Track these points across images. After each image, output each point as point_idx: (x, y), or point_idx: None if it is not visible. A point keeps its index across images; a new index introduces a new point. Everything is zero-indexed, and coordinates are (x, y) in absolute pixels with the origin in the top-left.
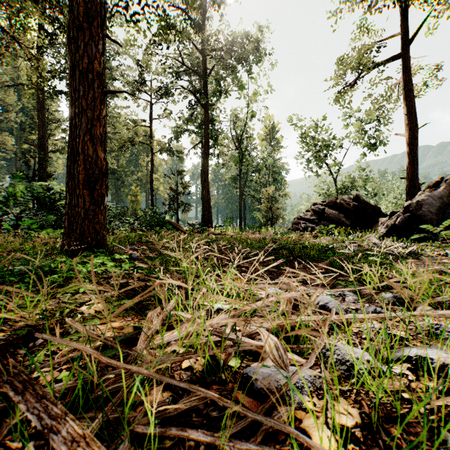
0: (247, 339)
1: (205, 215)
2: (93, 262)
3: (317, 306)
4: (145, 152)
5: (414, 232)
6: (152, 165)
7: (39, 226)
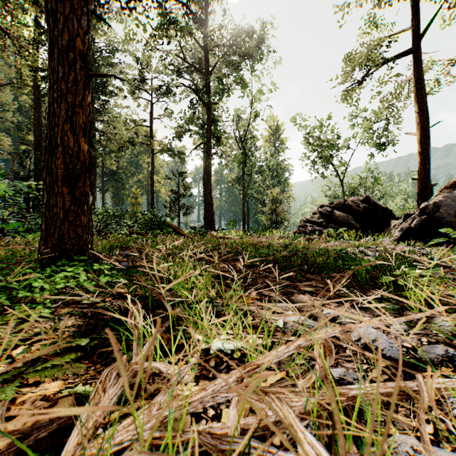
0: (270, 449)
1: (207, 218)
2: (62, 275)
3: (358, 344)
4: (146, 153)
5: (431, 235)
6: (152, 166)
7: (27, 229)
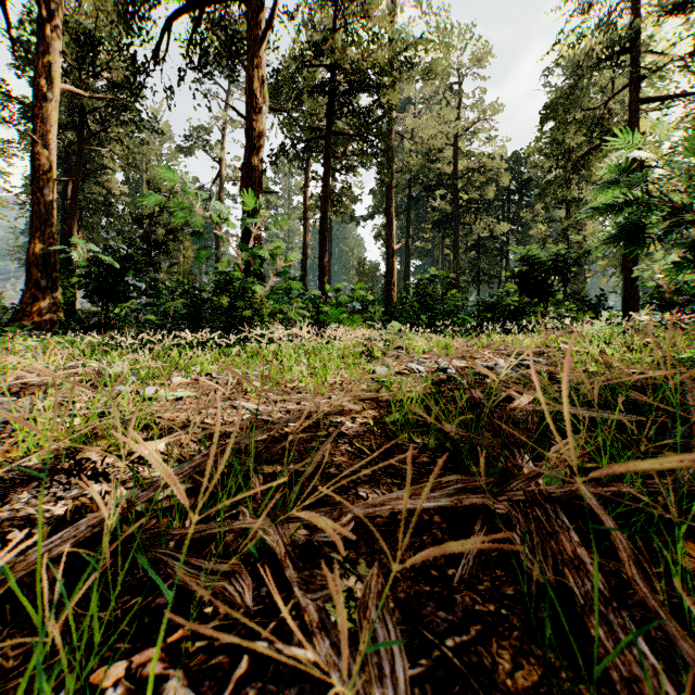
0: None
1: None
2: None
3: None
4: None
5: None
6: None
7: None
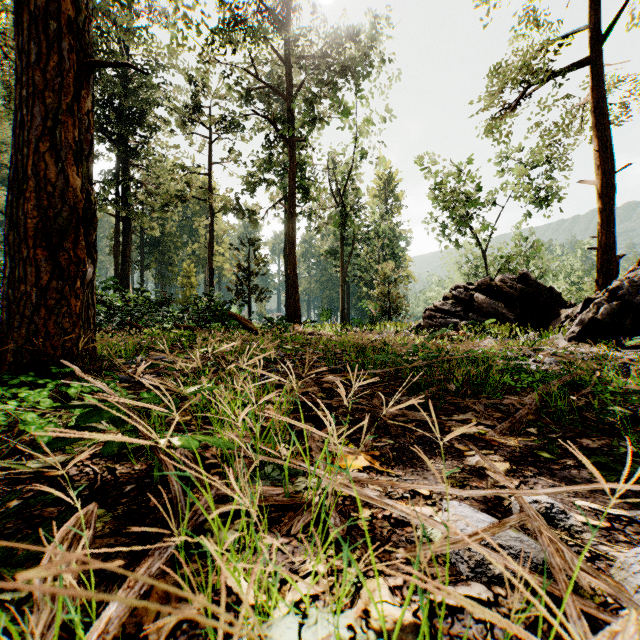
0: None
1: (290, 305)
2: None
3: None
4: (204, 214)
5: (626, 331)
6: (211, 231)
7: None
